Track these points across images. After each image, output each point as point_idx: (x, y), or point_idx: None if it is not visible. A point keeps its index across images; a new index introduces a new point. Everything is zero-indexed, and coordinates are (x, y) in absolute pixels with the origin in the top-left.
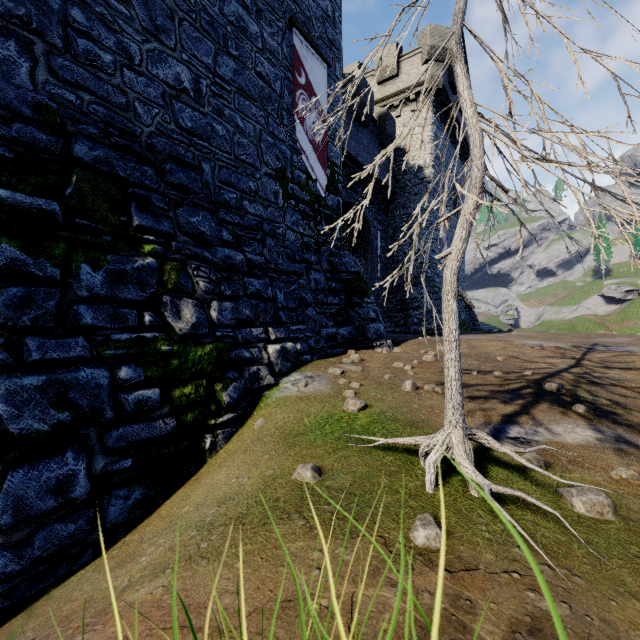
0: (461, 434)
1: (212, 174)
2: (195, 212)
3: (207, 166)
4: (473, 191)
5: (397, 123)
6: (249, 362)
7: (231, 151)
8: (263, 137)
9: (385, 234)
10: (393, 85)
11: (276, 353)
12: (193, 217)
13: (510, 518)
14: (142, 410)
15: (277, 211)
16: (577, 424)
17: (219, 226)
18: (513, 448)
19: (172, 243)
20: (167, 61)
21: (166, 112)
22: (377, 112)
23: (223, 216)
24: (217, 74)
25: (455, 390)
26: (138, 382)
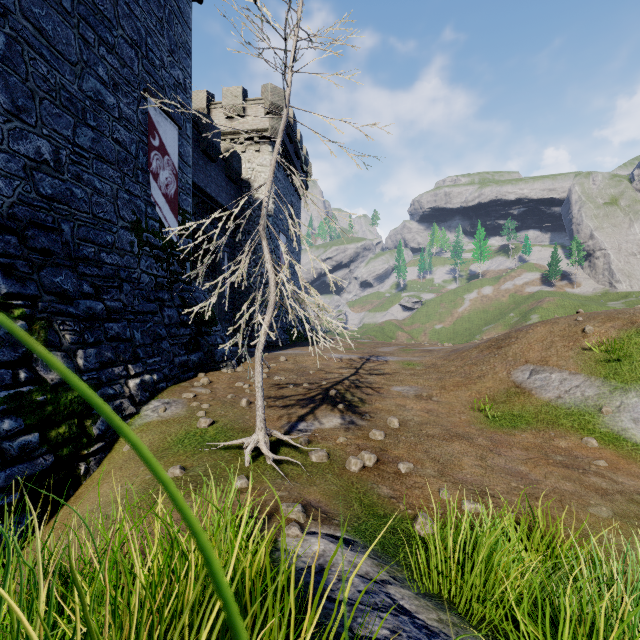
0: (264, 434)
1: (71, 233)
2: (58, 272)
3: (67, 226)
4: (270, 309)
5: (243, 158)
6: (113, 397)
7: (90, 211)
8: (120, 195)
9: (232, 256)
10: (240, 123)
11: (136, 386)
12: (57, 277)
13: (277, 468)
14: (24, 452)
15: (133, 258)
16: (335, 416)
17: (80, 280)
18: (290, 436)
19: (39, 304)
20: (28, 137)
21: (27, 183)
22: (225, 147)
23: (83, 270)
24: (76, 144)
25: (261, 412)
26: (19, 430)
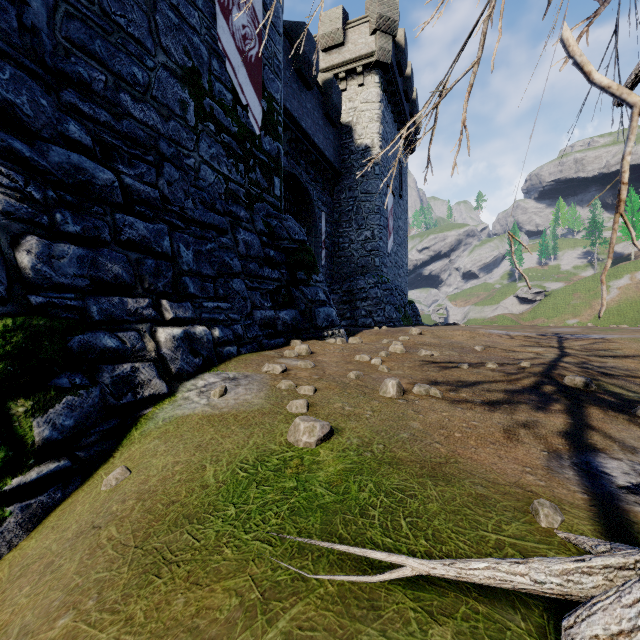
0: None
1: (49, 19)
2: None
3: None
4: None
5: (343, 97)
6: (114, 356)
7: None
8: (160, 7)
9: (330, 218)
10: (339, 54)
11: (173, 341)
12: None
13: None
14: None
15: (185, 131)
16: None
17: (61, 113)
18: None
19: None
20: None
21: None
22: (322, 78)
23: (73, 100)
24: None
25: None
26: None
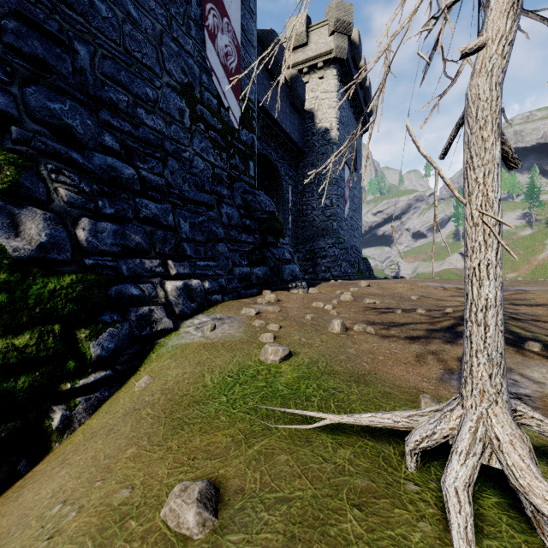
0: (509, 417)
1: (91, 61)
2: (58, 98)
3: (83, 49)
4: None
5: (306, 88)
6: (137, 301)
7: (120, 42)
8: (165, 40)
9: (295, 189)
10: (303, 53)
11: (176, 291)
12: (54, 102)
13: None
14: None
15: (183, 131)
16: None
17: (100, 128)
18: None
19: (11, 127)
20: None
21: None
22: (289, 74)
23: (107, 118)
24: None
25: (494, 326)
26: None
